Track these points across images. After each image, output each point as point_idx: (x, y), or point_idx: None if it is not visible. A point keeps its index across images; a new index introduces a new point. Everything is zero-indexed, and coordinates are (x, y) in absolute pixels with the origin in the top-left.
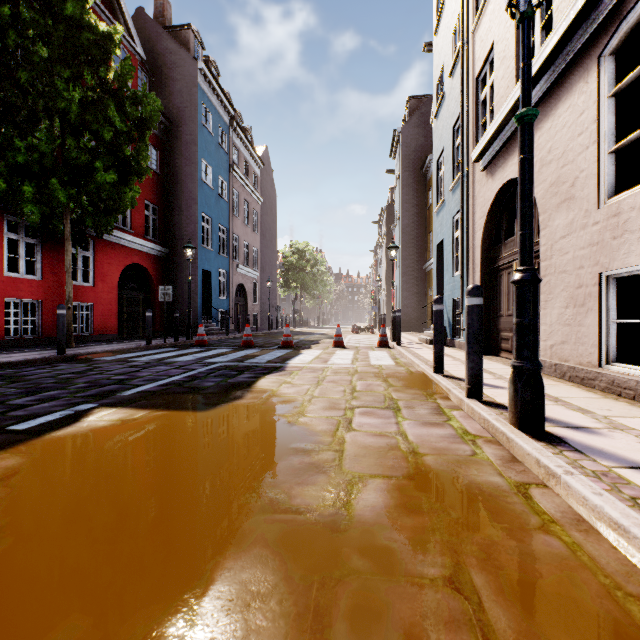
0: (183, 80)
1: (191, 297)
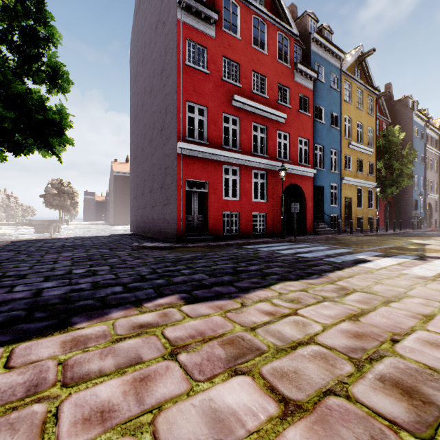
0: (404, 121)
1: (409, 212)
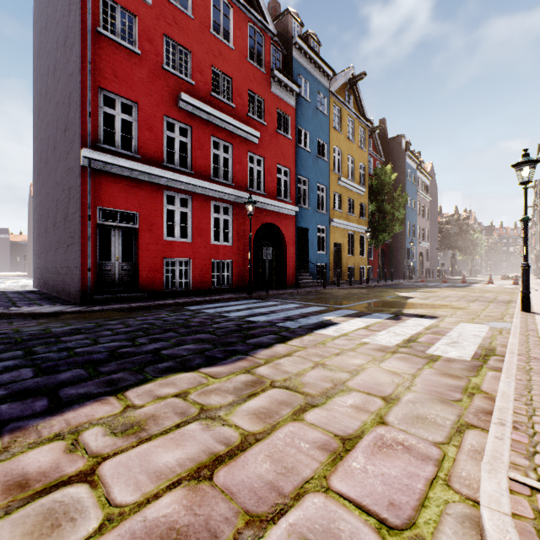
0: (398, 161)
1: (402, 261)
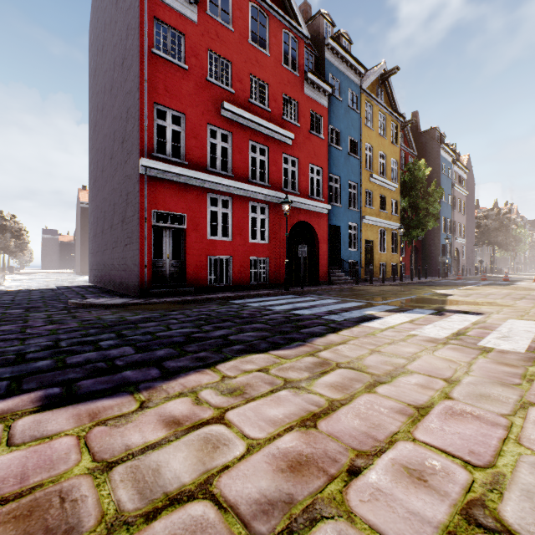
0: (431, 155)
1: (436, 258)
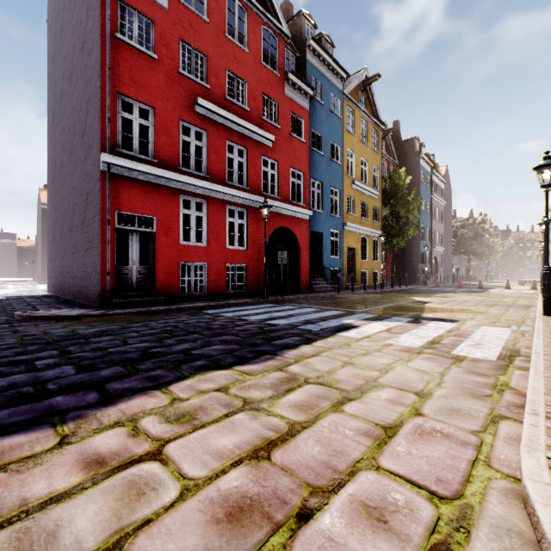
0: (412, 164)
1: (416, 266)
